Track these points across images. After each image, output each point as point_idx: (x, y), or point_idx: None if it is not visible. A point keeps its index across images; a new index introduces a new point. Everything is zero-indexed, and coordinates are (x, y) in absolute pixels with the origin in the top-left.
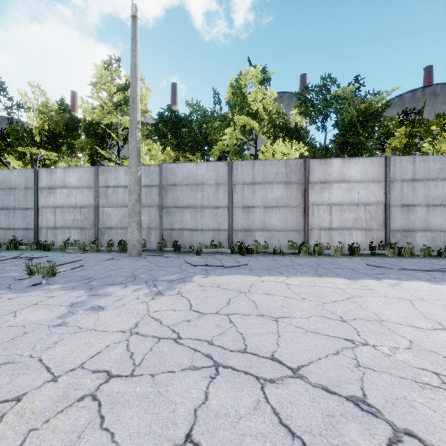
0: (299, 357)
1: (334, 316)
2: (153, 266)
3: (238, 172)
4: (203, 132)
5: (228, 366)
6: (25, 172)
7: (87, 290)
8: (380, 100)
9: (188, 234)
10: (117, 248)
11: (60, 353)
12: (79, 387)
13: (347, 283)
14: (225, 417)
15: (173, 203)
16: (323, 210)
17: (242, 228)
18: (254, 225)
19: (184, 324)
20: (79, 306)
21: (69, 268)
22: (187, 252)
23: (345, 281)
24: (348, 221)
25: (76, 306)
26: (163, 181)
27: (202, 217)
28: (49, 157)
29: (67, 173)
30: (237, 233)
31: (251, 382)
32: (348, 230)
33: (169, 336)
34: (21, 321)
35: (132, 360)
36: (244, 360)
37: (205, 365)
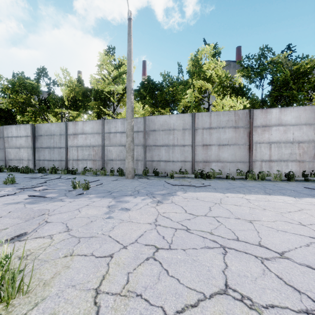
0: (280, 246)
1: (294, 221)
2: (146, 185)
3: (199, 120)
4: (171, 93)
5: (231, 248)
6: (60, 124)
7: (113, 198)
8: (310, 62)
9: (163, 164)
10: (116, 173)
11: (119, 233)
12: (142, 253)
13: (294, 200)
14: (245, 277)
15: (153, 143)
16: (264, 147)
17: (201, 160)
18: (211, 158)
19: (187, 221)
20: (113, 207)
21: (95, 185)
22: (163, 176)
23: (292, 198)
24: (284, 155)
25: (112, 207)
26: (146, 128)
27: (173, 152)
28: (72, 115)
29: (85, 125)
30: (198, 163)
31: (253, 258)
32: (285, 161)
33: (181, 228)
34: (85, 214)
35: (166, 240)
36: (240, 245)
37: (215, 246)
